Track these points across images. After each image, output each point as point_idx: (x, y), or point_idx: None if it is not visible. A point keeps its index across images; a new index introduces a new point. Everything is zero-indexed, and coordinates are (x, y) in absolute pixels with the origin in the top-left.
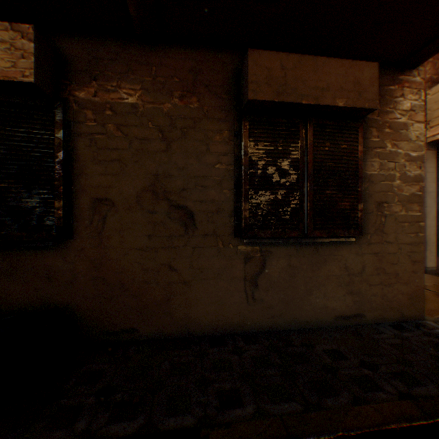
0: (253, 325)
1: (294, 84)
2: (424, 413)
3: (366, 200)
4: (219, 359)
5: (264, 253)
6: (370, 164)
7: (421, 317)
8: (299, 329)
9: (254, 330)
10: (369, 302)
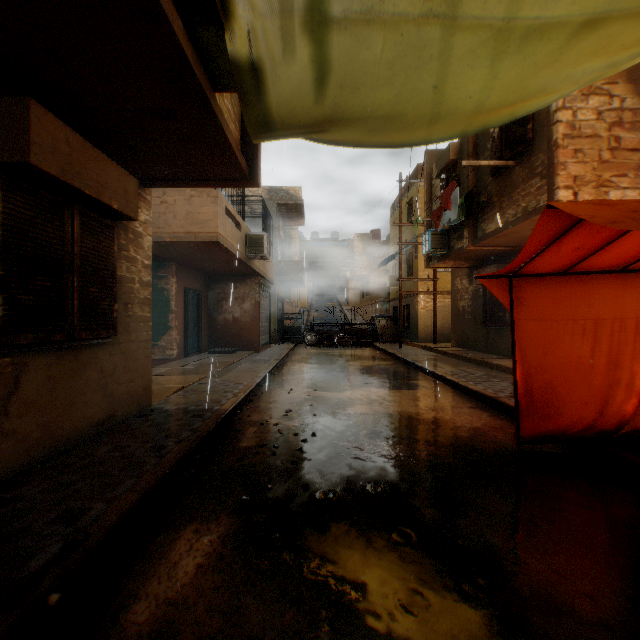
0: (4, 472)
1: (80, 168)
2: (194, 442)
3: (118, 301)
4: (2, 516)
5: (20, 366)
6: (121, 266)
7: (151, 404)
8: (62, 453)
9: (6, 478)
10: (120, 401)
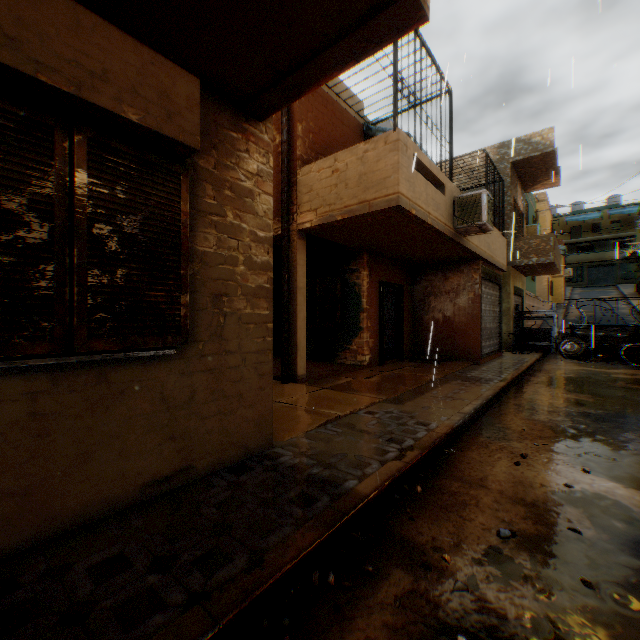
0: None
1: (17, 30)
2: (212, 618)
3: (198, 290)
4: None
5: None
6: (204, 237)
7: (271, 445)
8: (61, 536)
9: None
10: (203, 444)
